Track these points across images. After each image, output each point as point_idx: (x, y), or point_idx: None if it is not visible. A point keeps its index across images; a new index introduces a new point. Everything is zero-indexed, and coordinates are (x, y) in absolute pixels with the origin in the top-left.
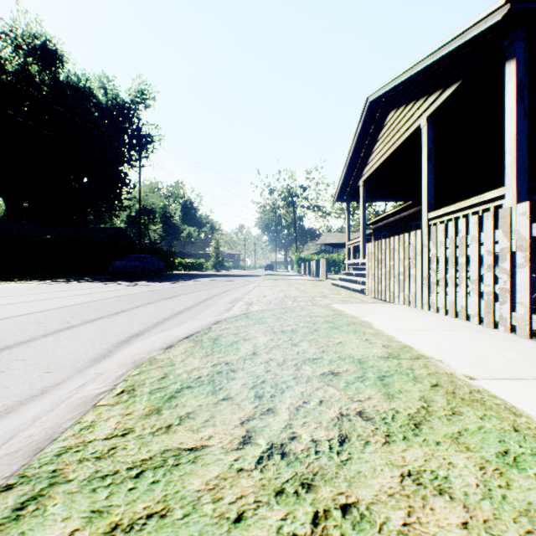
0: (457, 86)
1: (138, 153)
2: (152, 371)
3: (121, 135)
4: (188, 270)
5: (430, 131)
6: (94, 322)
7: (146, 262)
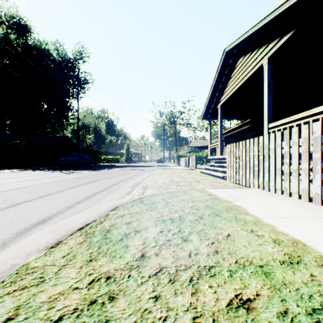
0: (292, 34)
1: (77, 89)
2: (3, 300)
3: (68, 78)
4: (109, 163)
5: (270, 68)
6: (16, 206)
7: (81, 158)
